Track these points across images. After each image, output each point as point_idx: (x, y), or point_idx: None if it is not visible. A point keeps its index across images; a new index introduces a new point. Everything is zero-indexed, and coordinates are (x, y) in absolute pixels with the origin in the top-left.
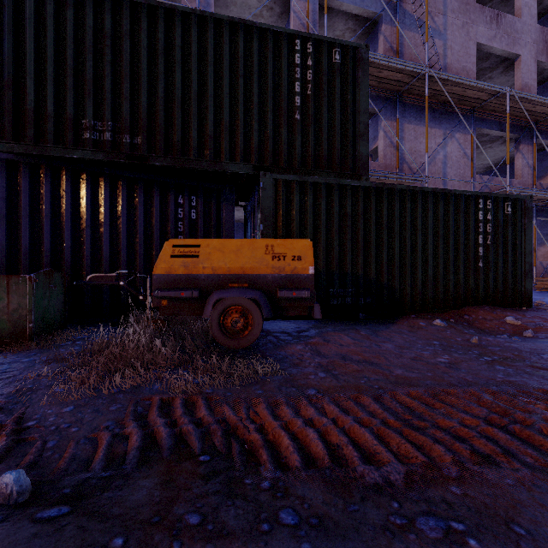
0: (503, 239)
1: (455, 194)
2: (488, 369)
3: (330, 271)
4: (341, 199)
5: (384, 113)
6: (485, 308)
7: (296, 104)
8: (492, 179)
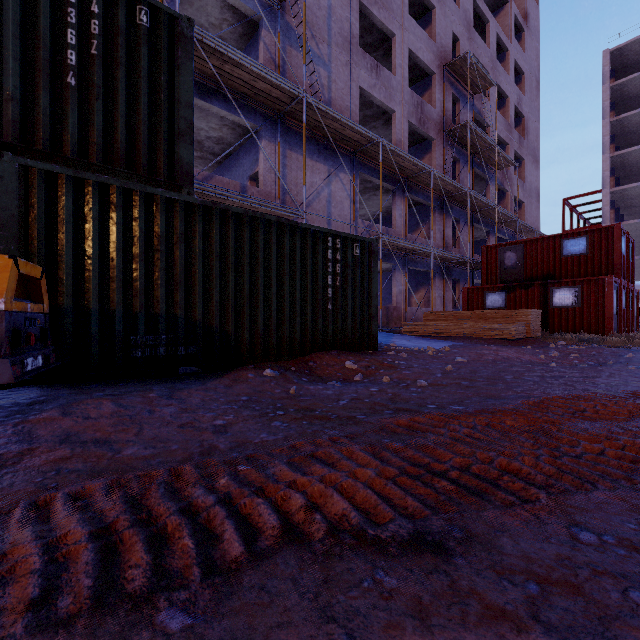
0: (352, 281)
1: (304, 228)
2: (260, 428)
3: (132, 310)
4: (150, 214)
5: (264, 132)
6: (333, 353)
7: (69, 61)
8: (373, 225)
